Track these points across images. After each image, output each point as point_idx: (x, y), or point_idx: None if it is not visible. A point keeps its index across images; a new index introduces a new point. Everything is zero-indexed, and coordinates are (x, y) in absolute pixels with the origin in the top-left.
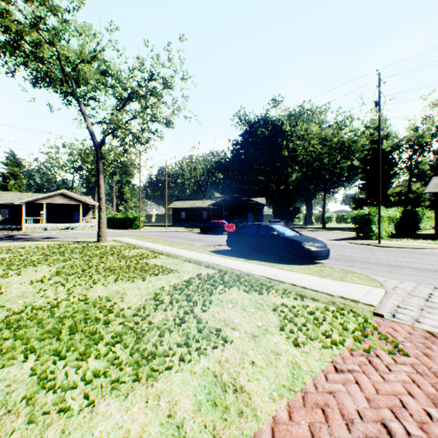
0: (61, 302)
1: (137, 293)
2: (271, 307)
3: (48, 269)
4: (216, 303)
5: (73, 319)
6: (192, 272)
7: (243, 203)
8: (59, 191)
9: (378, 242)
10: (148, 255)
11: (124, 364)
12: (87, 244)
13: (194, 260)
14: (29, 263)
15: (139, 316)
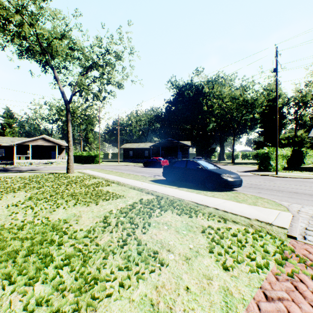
0: (26, 224)
1: (90, 215)
2: (200, 229)
3: (24, 195)
4: (154, 225)
5: (32, 241)
6: (136, 198)
7: (175, 145)
8: (41, 136)
9: (275, 173)
10: (102, 184)
11: (68, 290)
12: (58, 175)
13: (138, 187)
14: (10, 190)
15: (88, 238)
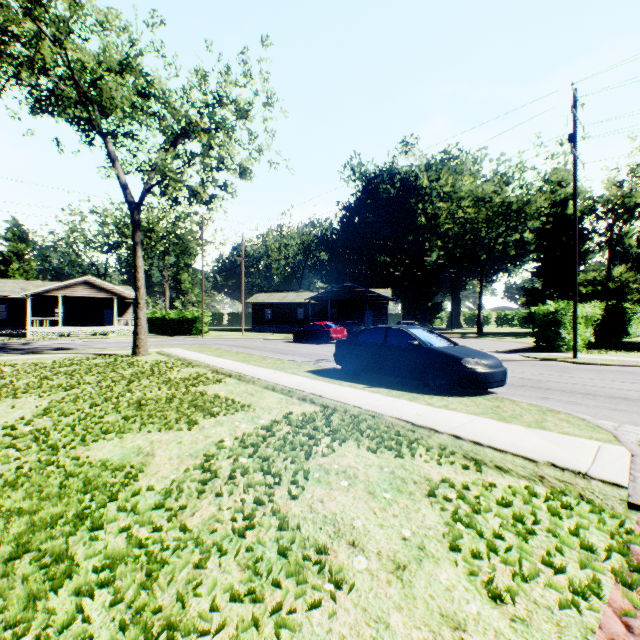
0: (27, 475)
1: (173, 453)
2: (423, 487)
3: (36, 403)
4: (317, 477)
5: (31, 519)
6: (277, 410)
7: (359, 296)
8: (83, 279)
9: (573, 356)
10: (206, 378)
11: None
12: (115, 359)
13: (281, 387)
14: (7, 393)
15: (165, 510)
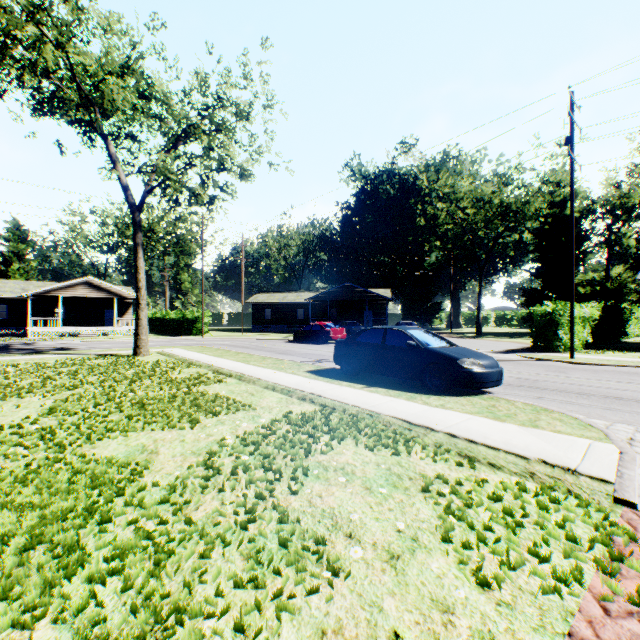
0: (36, 472)
1: (177, 450)
2: (417, 483)
3: (41, 402)
4: (316, 473)
5: (43, 513)
6: (277, 409)
7: (358, 296)
8: (83, 279)
9: (570, 356)
10: (207, 378)
11: None
12: (116, 359)
13: (281, 387)
14: (11, 393)
15: (170, 504)
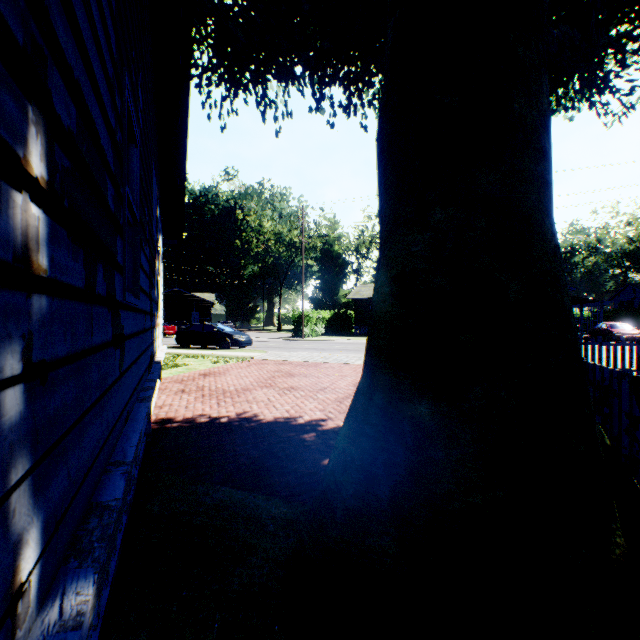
0: None
1: None
2: (208, 360)
3: None
4: (180, 361)
5: None
6: None
7: (187, 300)
8: None
9: (302, 338)
10: None
11: None
12: None
13: None
14: None
15: None
